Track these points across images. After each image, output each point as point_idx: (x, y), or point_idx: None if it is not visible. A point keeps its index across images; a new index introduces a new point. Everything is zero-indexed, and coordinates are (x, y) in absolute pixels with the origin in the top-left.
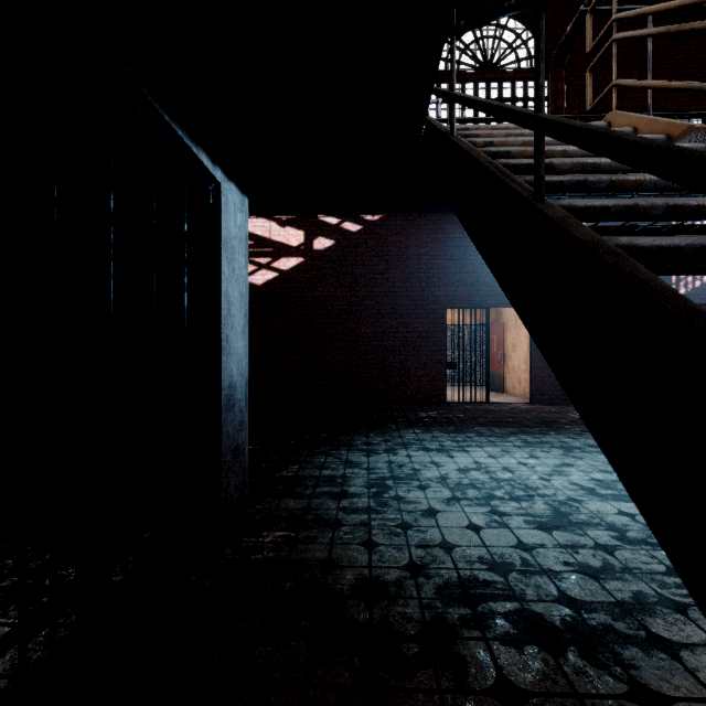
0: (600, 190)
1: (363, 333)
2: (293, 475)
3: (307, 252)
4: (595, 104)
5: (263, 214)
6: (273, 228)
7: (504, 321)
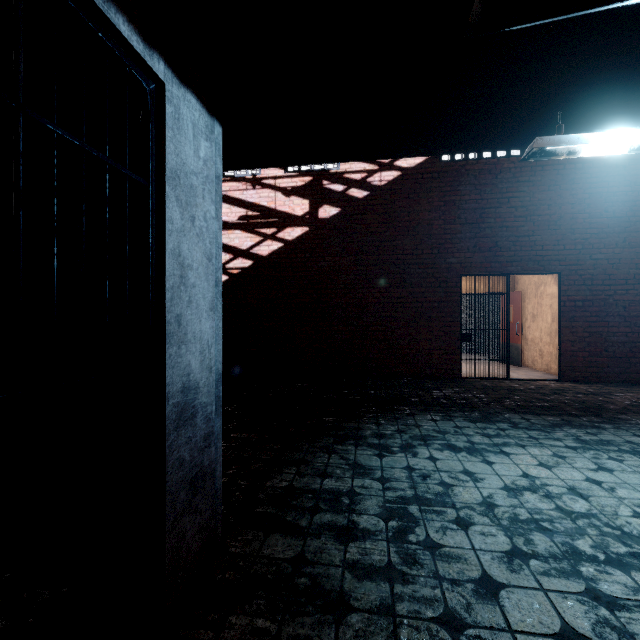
0: None
1: (370, 303)
2: (287, 487)
3: (312, 221)
4: None
5: (255, 166)
6: (278, 198)
7: (521, 289)
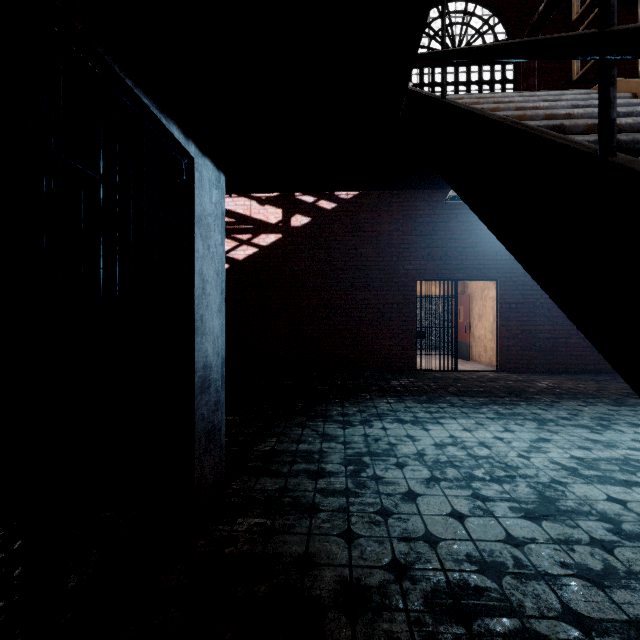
0: (635, 151)
1: (337, 305)
2: (271, 450)
3: (285, 228)
4: (583, 72)
5: (241, 192)
6: (253, 207)
7: (470, 293)
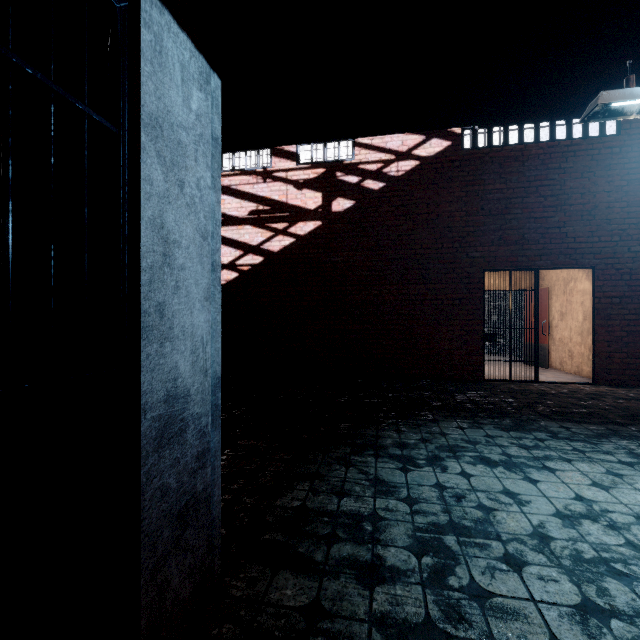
0: None
1: (386, 301)
2: (300, 508)
3: (325, 214)
4: None
5: (263, 145)
6: (289, 192)
7: (548, 286)
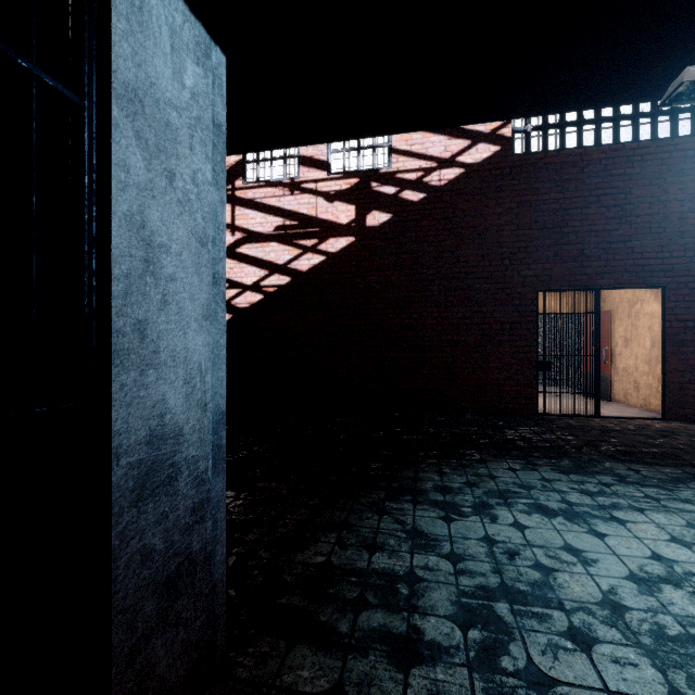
0: None
1: (427, 325)
2: (323, 565)
3: (358, 229)
4: None
5: (284, 144)
6: (319, 205)
7: (610, 308)
